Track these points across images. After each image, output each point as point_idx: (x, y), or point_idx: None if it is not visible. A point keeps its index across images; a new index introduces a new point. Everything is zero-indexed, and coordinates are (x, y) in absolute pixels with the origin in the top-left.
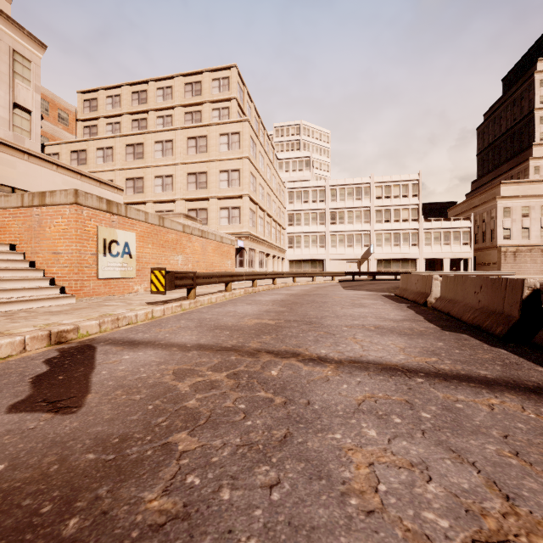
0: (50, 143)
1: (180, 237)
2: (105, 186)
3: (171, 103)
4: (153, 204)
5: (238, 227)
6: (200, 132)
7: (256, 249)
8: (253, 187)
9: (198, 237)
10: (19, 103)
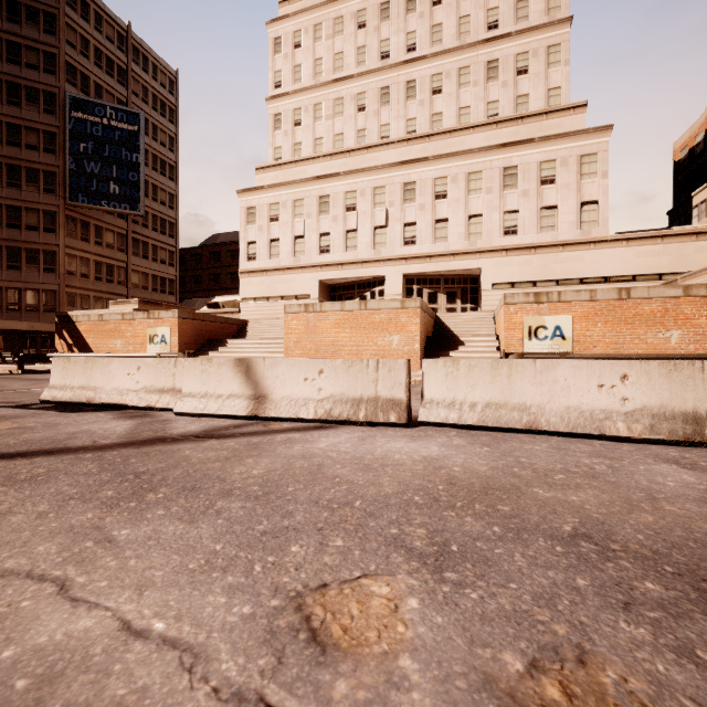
0: (696, 192)
1: (674, 305)
2: None
3: None
4: None
5: None
6: None
7: None
8: None
9: None
10: (585, 200)
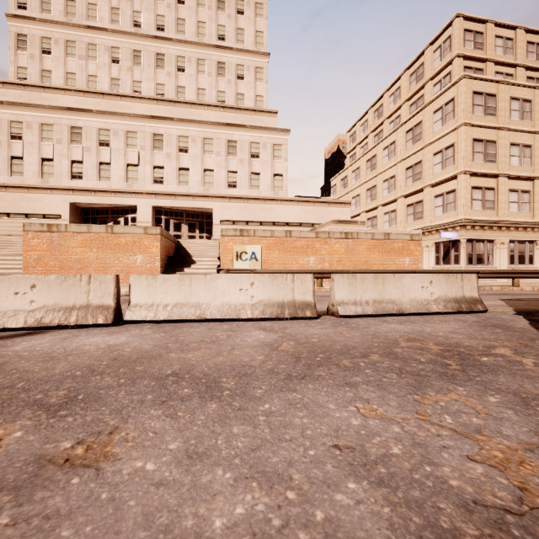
0: (332, 179)
1: (312, 242)
2: (333, 204)
3: (399, 104)
4: (382, 207)
5: (453, 215)
6: (416, 121)
7: (497, 239)
8: (483, 157)
9: (341, 239)
10: (276, 173)
